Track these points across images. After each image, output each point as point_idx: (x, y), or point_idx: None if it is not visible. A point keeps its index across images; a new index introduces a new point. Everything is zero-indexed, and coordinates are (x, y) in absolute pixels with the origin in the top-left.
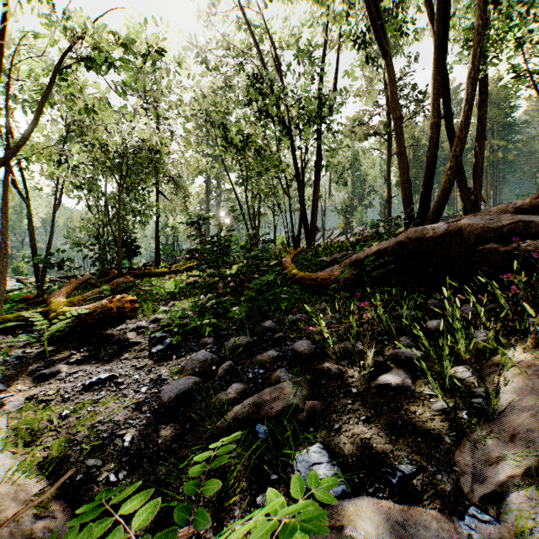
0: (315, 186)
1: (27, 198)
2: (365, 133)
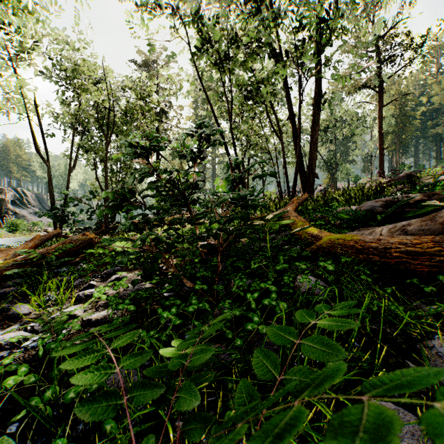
0: (313, 126)
1: (48, 161)
2: (355, 85)
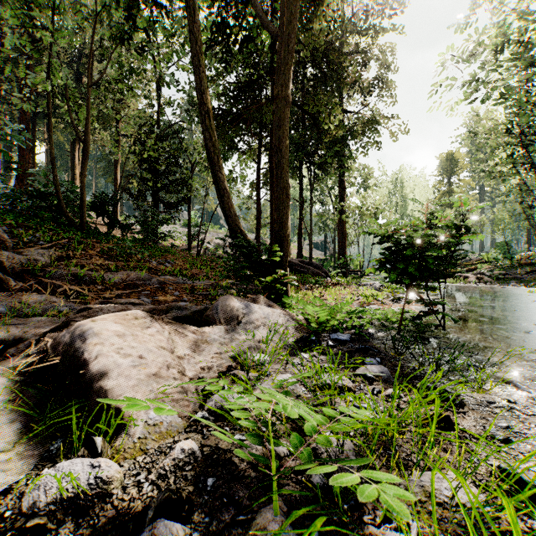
0: None
1: None
2: None
